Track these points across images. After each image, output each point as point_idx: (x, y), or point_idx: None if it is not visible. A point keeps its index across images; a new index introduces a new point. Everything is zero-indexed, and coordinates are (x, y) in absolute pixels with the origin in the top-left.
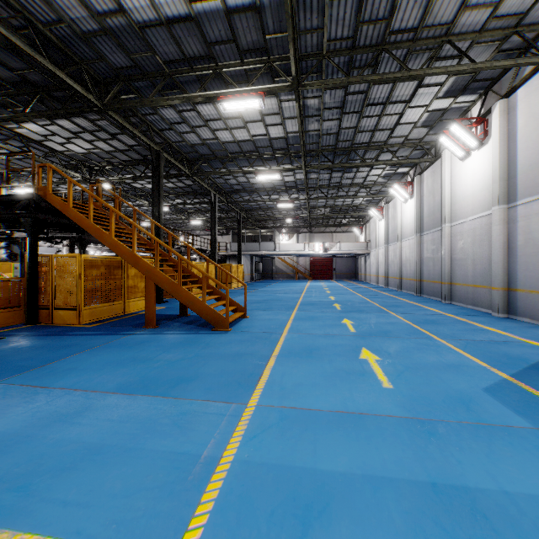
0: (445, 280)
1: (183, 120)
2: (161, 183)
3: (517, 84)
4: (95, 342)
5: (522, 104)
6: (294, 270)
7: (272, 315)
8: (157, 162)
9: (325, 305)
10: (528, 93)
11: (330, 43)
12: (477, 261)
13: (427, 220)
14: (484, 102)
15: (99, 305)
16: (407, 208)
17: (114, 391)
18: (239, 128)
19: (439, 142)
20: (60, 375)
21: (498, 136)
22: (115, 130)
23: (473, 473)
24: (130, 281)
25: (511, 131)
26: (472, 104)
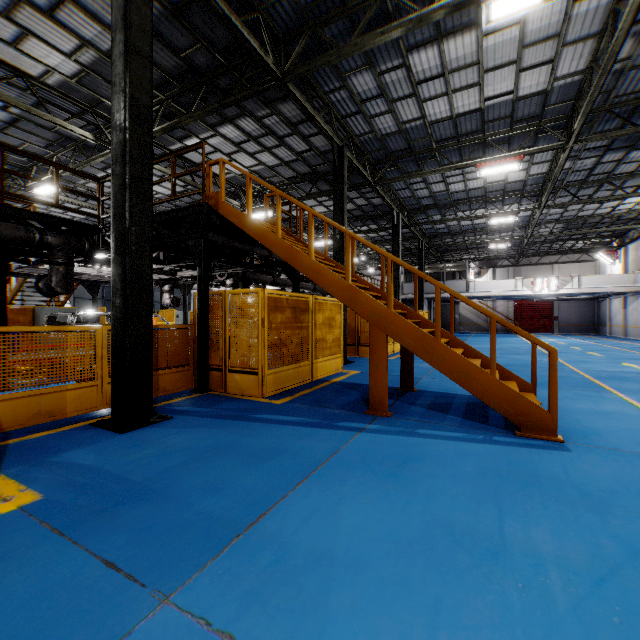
0: None
1: (380, 90)
2: (344, 192)
3: None
4: (311, 446)
5: None
6: (488, 320)
7: (584, 401)
8: (340, 162)
9: None
10: None
11: None
12: None
13: None
14: None
15: (284, 367)
16: None
17: None
18: (468, 87)
19: None
20: (307, 589)
21: None
22: (285, 131)
23: None
24: (318, 332)
25: None
26: None
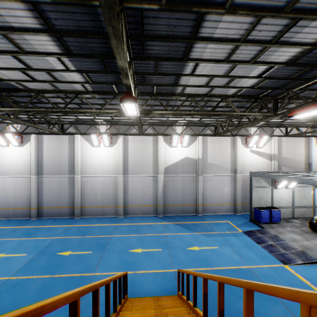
0: (79, 206)
1: None
2: None
3: (129, 134)
4: None
5: (131, 142)
6: None
7: None
8: None
9: (65, 258)
10: (134, 140)
11: (144, 101)
12: (105, 195)
13: (49, 168)
14: (109, 128)
15: None
16: (8, 151)
17: (279, 301)
18: None
19: (66, 125)
20: None
21: (122, 149)
22: None
23: (240, 244)
24: None
25: (126, 149)
26: (101, 123)
